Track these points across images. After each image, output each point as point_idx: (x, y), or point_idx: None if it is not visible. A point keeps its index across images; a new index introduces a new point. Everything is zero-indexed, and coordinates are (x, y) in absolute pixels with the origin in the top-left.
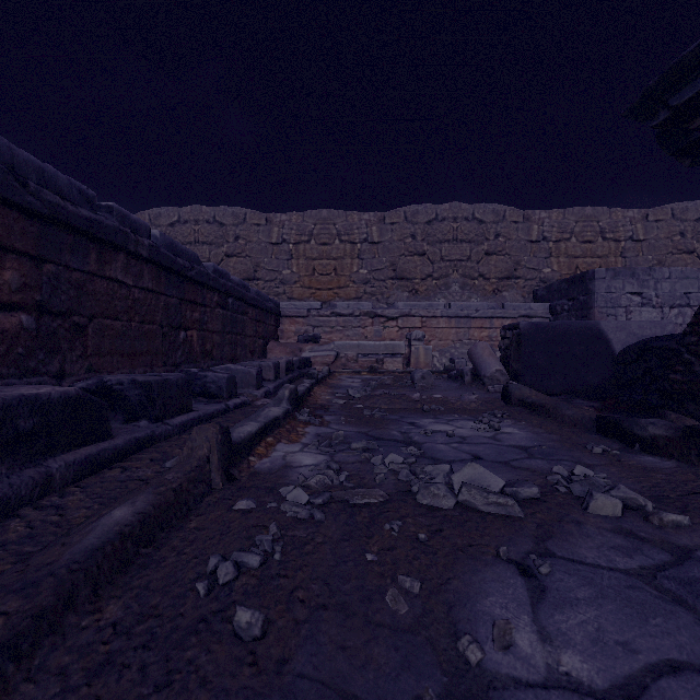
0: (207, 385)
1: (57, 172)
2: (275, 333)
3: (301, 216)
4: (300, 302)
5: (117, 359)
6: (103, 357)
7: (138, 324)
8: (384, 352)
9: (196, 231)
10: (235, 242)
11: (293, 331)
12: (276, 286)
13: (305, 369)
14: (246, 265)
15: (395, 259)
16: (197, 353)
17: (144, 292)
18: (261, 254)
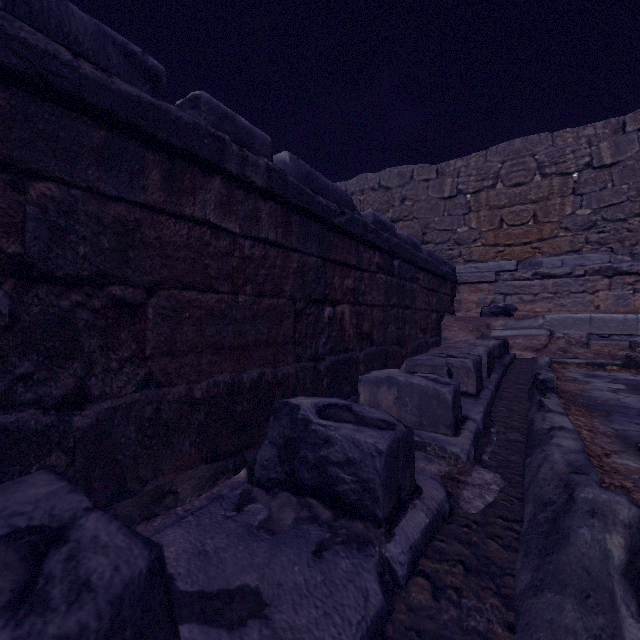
0: (328, 470)
1: (67, 4)
2: (449, 304)
3: (482, 156)
4: (484, 263)
5: (209, 357)
6: (179, 356)
7: (250, 297)
8: None
9: (361, 201)
10: (401, 205)
11: (474, 302)
12: (448, 247)
13: (504, 357)
14: (413, 228)
15: None
16: (349, 337)
17: (263, 246)
18: (431, 213)
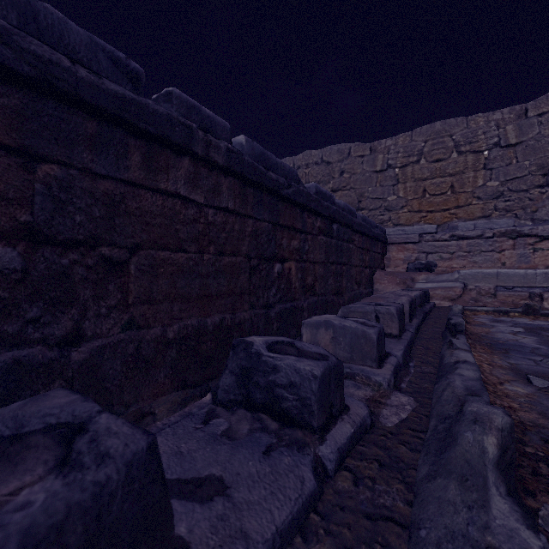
0: (275, 391)
1: (66, 21)
2: (381, 261)
3: (408, 136)
4: (409, 227)
5: (180, 305)
6: (155, 304)
7: (213, 256)
8: (542, 284)
9: (306, 174)
10: (340, 177)
11: (401, 259)
12: (380, 213)
13: (425, 305)
14: (350, 197)
15: (545, 160)
16: (295, 289)
17: (223, 214)
18: (365, 184)
